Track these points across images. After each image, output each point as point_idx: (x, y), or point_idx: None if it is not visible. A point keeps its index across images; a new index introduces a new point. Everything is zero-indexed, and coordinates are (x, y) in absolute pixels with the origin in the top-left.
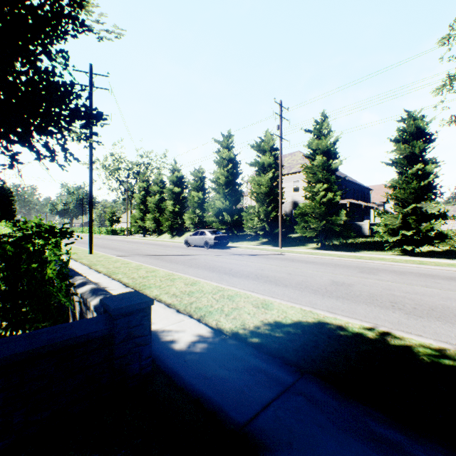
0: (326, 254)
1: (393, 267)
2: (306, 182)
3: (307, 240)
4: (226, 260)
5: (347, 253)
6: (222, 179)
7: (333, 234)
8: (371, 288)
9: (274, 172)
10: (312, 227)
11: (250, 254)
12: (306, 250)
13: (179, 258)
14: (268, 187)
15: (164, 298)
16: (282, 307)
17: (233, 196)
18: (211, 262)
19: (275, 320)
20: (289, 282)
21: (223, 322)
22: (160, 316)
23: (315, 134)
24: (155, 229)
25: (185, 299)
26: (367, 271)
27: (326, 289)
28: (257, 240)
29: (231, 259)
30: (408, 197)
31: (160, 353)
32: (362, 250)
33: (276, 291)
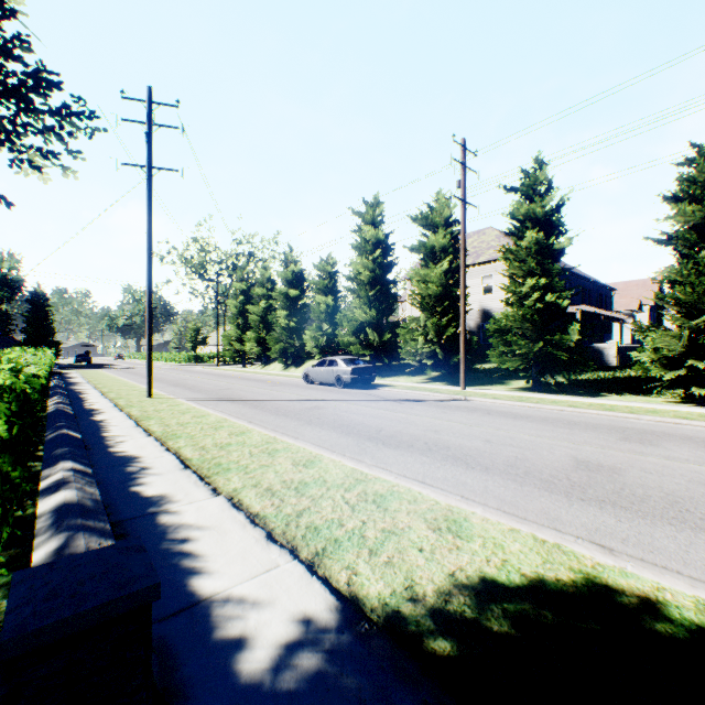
0: (547, 401)
1: (682, 429)
2: (506, 277)
3: (507, 374)
4: (371, 410)
5: (583, 398)
6: (365, 275)
7: (555, 364)
8: (663, 480)
9: (452, 261)
10: (517, 353)
11: (412, 398)
12: (509, 392)
13: (291, 407)
14: (441, 285)
15: (247, 499)
16: (491, 531)
17: (382, 301)
18: (346, 415)
19: (482, 575)
20: (491, 461)
21: (364, 575)
22: (230, 551)
23: (523, 194)
24: (260, 354)
25: (289, 503)
26: (636, 438)
27: (570, 480)
28: (422, 374)
29: (380, 409)
30: (700, 300)
31: (201, 689)
32: (608, 393)
33: (470, 481)
